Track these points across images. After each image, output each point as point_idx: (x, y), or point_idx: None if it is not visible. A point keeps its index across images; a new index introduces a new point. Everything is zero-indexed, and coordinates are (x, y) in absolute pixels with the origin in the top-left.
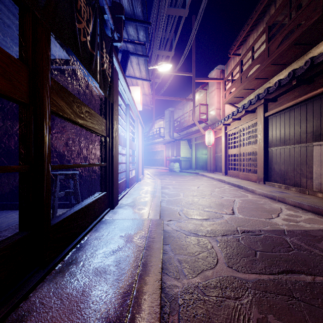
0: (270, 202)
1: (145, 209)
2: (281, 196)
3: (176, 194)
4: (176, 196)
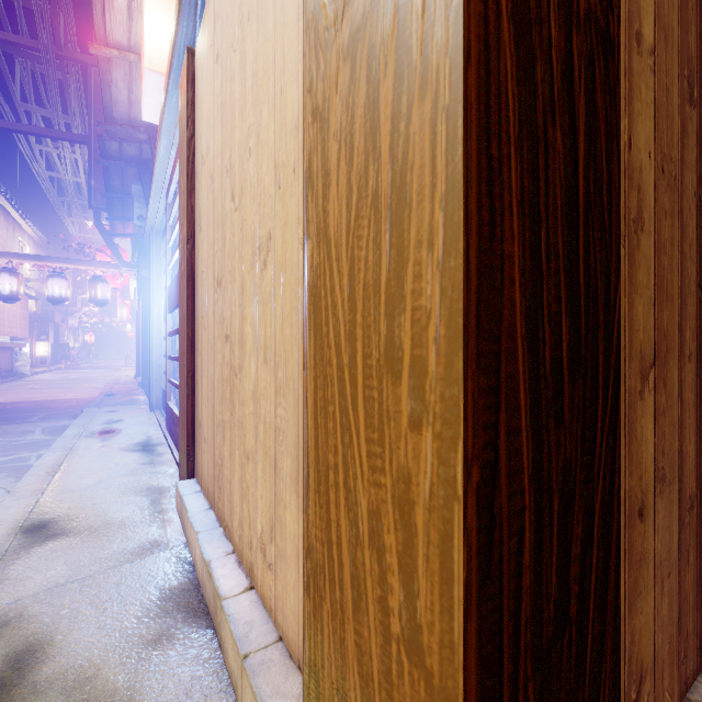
0: None
1: (104, 412)
2: None
3: None
4: None
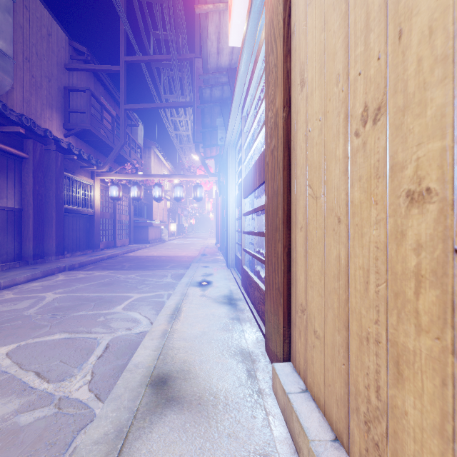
0: (19, 289)
1: (202, 266)
2: (2, 280)
3: (136, 304)
4: (143, 299)
